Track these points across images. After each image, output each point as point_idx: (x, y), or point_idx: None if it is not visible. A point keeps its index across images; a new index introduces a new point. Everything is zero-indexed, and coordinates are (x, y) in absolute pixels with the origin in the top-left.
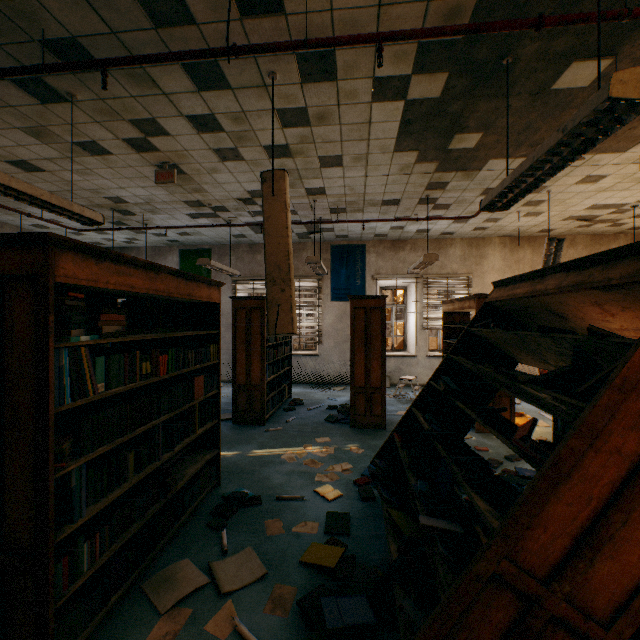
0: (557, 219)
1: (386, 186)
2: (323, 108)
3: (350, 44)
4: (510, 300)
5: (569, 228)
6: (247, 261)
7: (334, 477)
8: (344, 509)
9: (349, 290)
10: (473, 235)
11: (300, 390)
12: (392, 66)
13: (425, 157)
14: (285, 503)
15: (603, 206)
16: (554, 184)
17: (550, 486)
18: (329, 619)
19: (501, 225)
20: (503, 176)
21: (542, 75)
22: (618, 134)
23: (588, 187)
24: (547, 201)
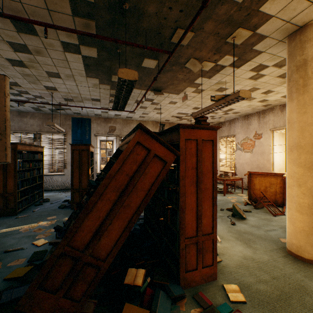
0: (169, 116)
1: (90, 92)
2: (37, 47)
3: (30, 23)
4: (120, 147)
5: (175, 120)
6: (16, 121)
7: (48, 234)
8: (46, 248)
9: (82, 141)
10: (141, 119)
11: (51, 194)
12: (68, 38)
13: (103, 82)
14: (10, 253)
15: (182, 113)
16: (161, 102)
17: (85, 215)
18: (3, 299)
19: (150, 116)
20: (141, 96)
21: (136, 60)
22: (173, 88)
23: (173, 105)
24: (162, 109)
